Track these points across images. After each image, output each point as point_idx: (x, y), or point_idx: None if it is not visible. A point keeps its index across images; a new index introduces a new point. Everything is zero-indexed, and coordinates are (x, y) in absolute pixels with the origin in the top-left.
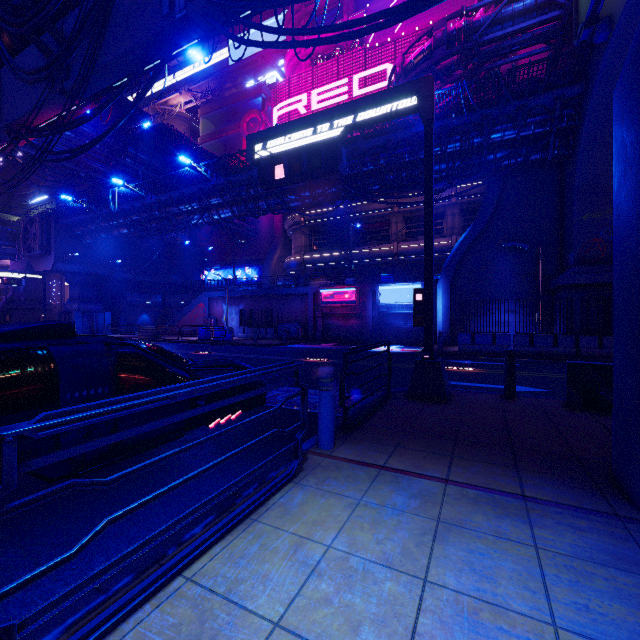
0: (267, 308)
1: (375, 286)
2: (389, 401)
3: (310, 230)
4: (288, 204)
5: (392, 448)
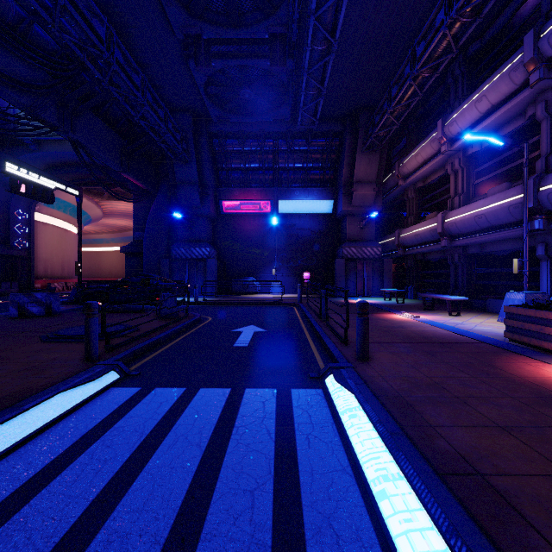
0: None
1: None
2: None
3: None
4: None
5: None
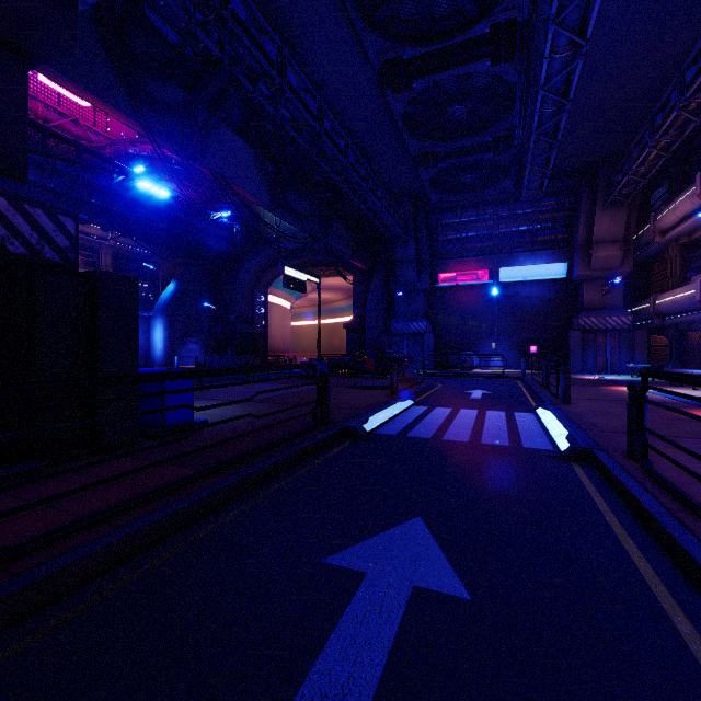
0: None
1: None
2: None
3: None
4: None
5: None
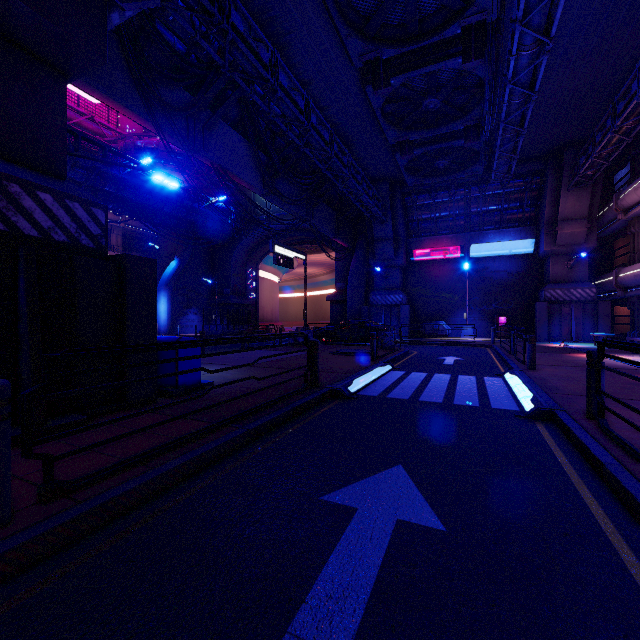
0: None
1: None
2: None
3: None
4: None
5: None
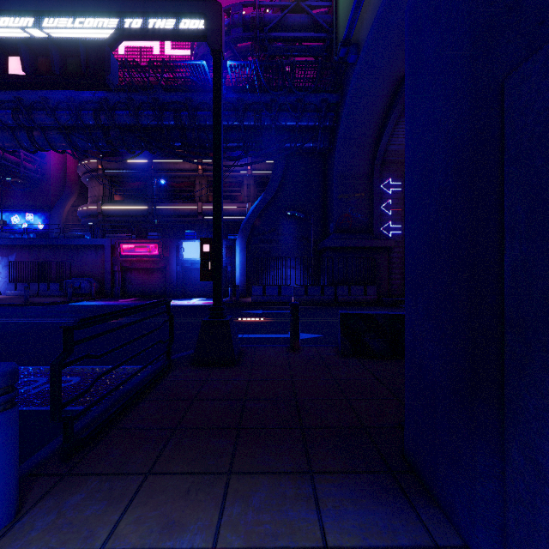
0: (50, 260)
1: (179, 241)
2: (167, 374)
3: (110, 180)
4: (75, 143)
5: (138, 482)
